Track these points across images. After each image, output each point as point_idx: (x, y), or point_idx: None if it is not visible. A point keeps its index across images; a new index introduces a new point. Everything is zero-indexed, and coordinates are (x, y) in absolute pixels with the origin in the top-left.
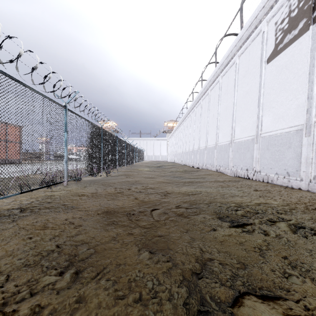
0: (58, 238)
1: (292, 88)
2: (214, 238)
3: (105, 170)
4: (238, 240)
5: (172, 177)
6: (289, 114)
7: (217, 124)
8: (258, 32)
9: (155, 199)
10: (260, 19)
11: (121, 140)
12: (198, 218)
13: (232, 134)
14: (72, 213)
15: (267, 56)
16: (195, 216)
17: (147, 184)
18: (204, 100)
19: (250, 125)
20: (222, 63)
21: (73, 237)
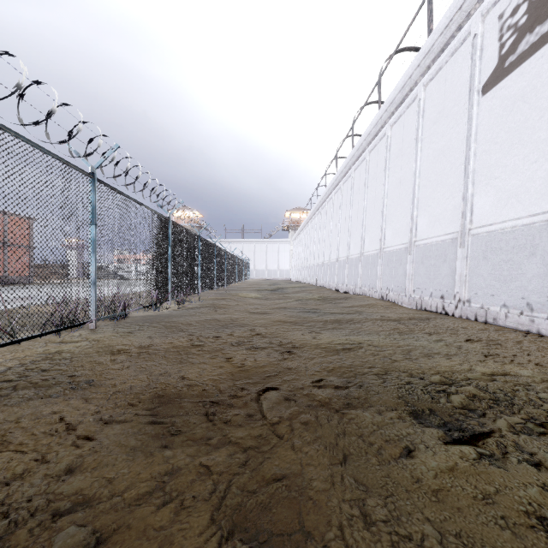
0: (19, 484)
1: (536, 138)
2: (415, 481)
3: (177, 296)
4: (478, 487)
5: (301, 311)
6: (530, 189)
7: (382, 213)
8: (465, 36)
9: (269, 363)
10: (469, 10)
11: (208, 243)
12: (366, 417)
13: (413, 230)
14: (82, 400)
15: (483, 80)
16: (358, 408)
17: (253, 327)
18: (358, 171)
19: (448, 212)
20: (393, 100)
21: (59, 478)
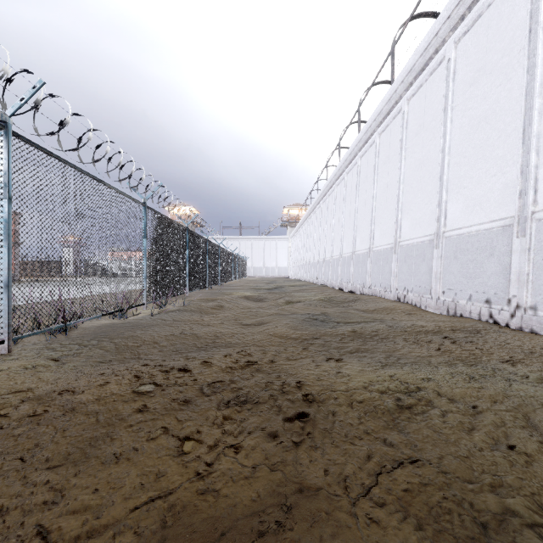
0: None
1: None
2: None
3: (157, 299)
4: None
5: (306, 318)
6: None
7: (398, 201)
8: None
9: (263, 459)
10: None
11: (198, 237)
12: None
13: (441, 218)
14: None
15: None
16: None
17: (242, 348)
18: (365, 157)
19: (495, 193)
20: (412, 67)
21: None
